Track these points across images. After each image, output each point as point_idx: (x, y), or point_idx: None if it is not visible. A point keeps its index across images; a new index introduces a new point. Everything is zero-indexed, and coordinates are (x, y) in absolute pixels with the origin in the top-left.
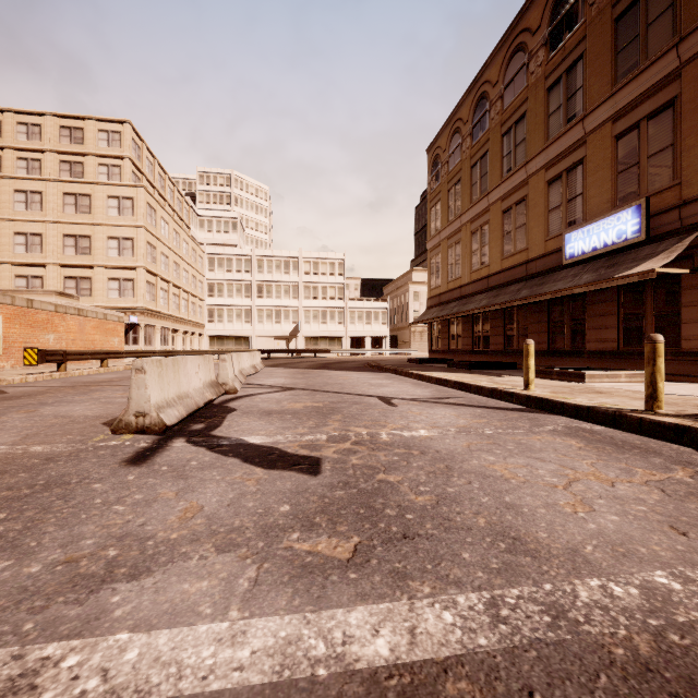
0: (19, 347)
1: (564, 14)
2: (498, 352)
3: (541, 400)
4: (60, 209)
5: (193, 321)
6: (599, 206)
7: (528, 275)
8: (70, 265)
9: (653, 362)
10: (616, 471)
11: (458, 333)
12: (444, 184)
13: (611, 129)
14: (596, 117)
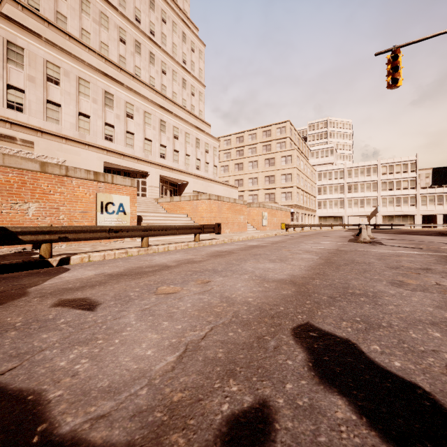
0: (269, 223)
1: None
2: None
3: None
4: (263, 166)
5: (311, 209)
6: None
7: None
8: (267, 189)
9: None
10: None
11: None
12: None
13: None
14: None
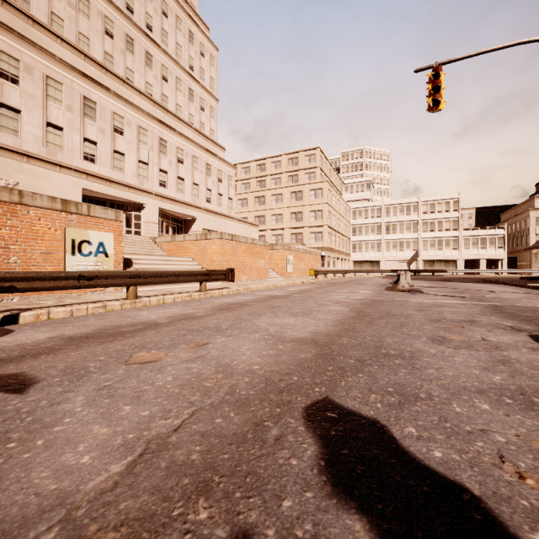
0: (296, 268)
1: None
2: None
3: None
4: (289, 201)
5: (345, 252)
6: None
7: None
8: (293, 227)
9: None
10: None
11: None
12: None
13: None
14: None
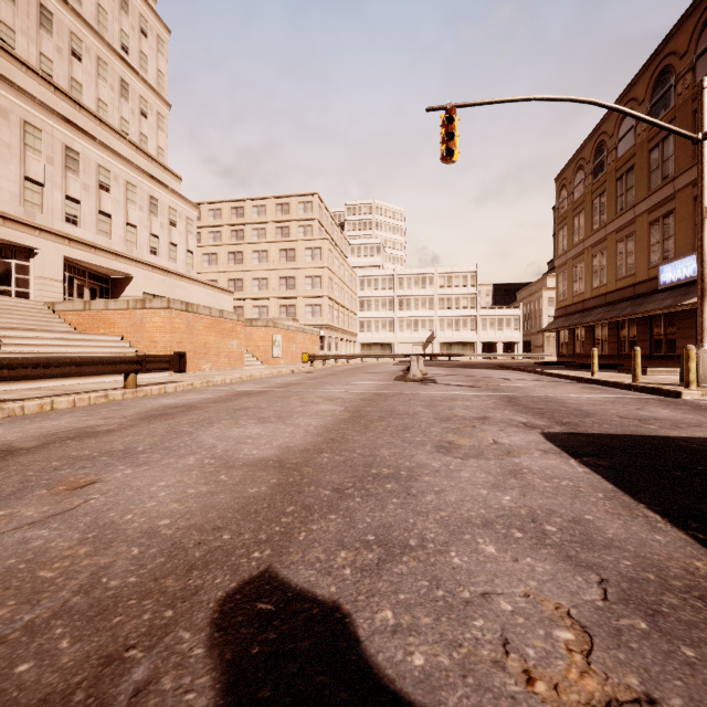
0: (285, 352)
1: (661, 96)
2: (613, 356)
3: (592, 380)
4: (277, 261)
5: (351, 331)
6: (684, 247)
7: (635, 295)
8: (283, 297)
9: (634, 360)
10: (575, 390)
11: (582, 340)
12: (569, 212)
13: (691, 191)
14: (681, 180)
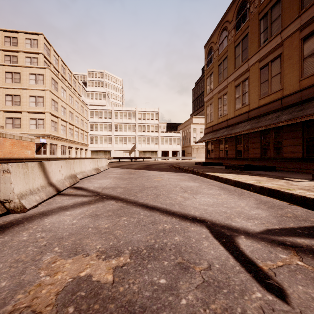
0: None
1: None
2: (256, 159)
3: None
4: (3, 81)
5: (81, 142)
6: None
7: (283, 106)
8: (8, 111)
9: None
10: None
11: (225, 147)
12: (215, 62)
13: None
14: None
